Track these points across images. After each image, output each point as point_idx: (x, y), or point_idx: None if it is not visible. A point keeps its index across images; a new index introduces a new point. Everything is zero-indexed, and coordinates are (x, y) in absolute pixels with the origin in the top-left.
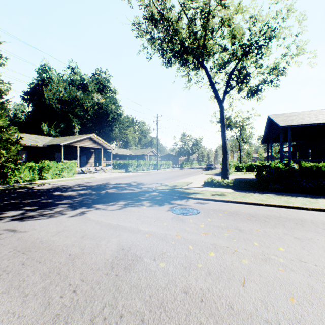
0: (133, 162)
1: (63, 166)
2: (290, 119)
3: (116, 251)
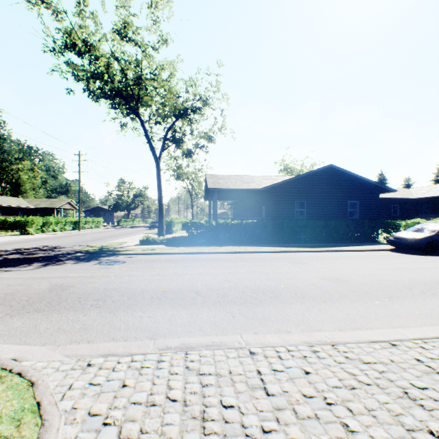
0: (36, 219)
1: None
2: (219, 182)
3: (50, 286)
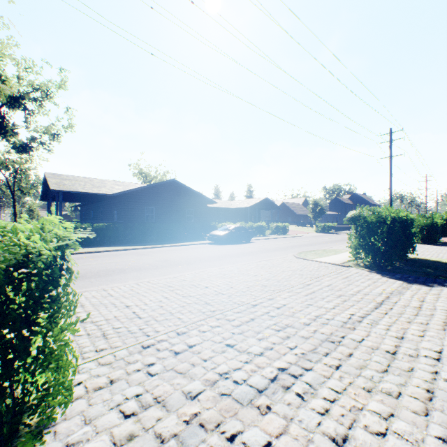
0: None
1: None
2: (64, 183)
3: None
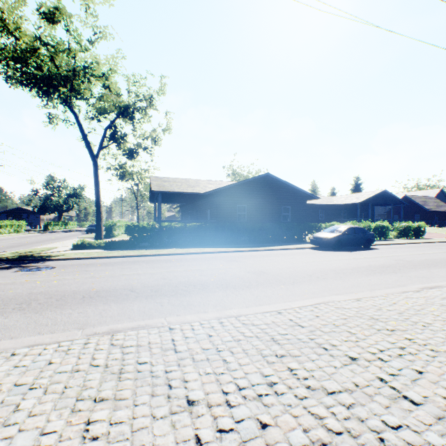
0: None
1: None
2: (164, 185)
3: None
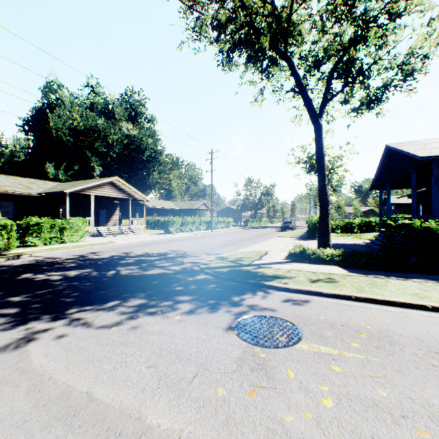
0: (175, 219)
1: (63, 225)
2: (432, 147)
3: None
